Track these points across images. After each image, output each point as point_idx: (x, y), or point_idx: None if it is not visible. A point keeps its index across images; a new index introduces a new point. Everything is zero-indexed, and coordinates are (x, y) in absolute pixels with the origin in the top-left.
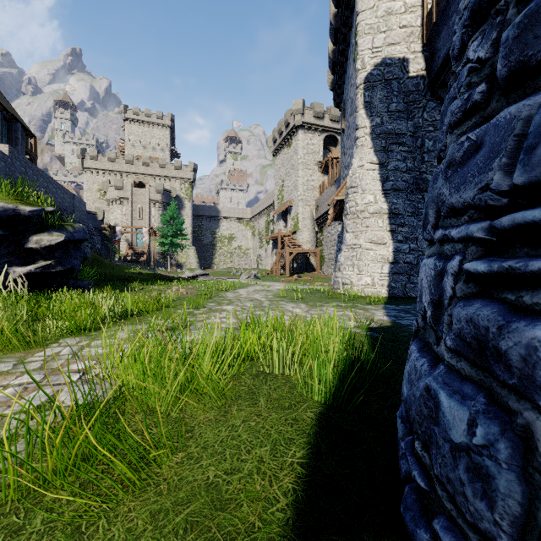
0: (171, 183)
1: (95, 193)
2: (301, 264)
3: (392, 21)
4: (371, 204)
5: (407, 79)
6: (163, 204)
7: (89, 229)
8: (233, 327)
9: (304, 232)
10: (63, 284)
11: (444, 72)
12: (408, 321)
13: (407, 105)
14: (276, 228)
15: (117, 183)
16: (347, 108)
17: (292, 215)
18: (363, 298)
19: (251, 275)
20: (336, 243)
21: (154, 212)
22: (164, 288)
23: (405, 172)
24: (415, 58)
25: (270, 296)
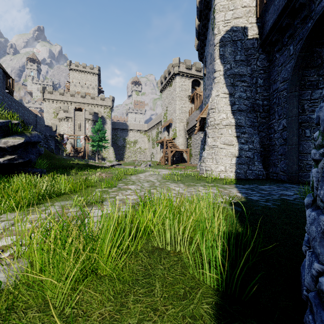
0: (98, 109)
1: (51, 114)
2: (178, 158)
3: (237, 3)
4: (224, 120)
5: (247, 40)
6: (93, 121)
7: (46, 136)
8: (134, 202)
9: (180, 139)
10: (24, 171)
11: (271, 35)
12: (256, 197)
13: (247, 56)
14: (163, 136)
15: (64, 108)
16: (207, 60)
17: (172, 128)
18: (219, 180)
19: (147, 165)
20: (199, 145)
21: (87, 126)
22: (92, 173)
23: (245, 99)
24: (252, 27)
25: (160, 178)
